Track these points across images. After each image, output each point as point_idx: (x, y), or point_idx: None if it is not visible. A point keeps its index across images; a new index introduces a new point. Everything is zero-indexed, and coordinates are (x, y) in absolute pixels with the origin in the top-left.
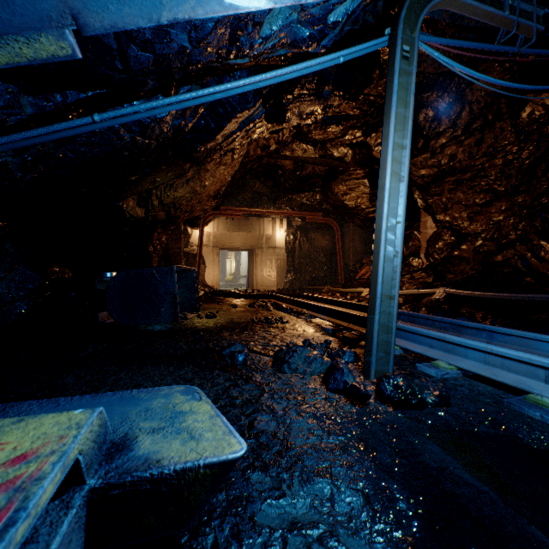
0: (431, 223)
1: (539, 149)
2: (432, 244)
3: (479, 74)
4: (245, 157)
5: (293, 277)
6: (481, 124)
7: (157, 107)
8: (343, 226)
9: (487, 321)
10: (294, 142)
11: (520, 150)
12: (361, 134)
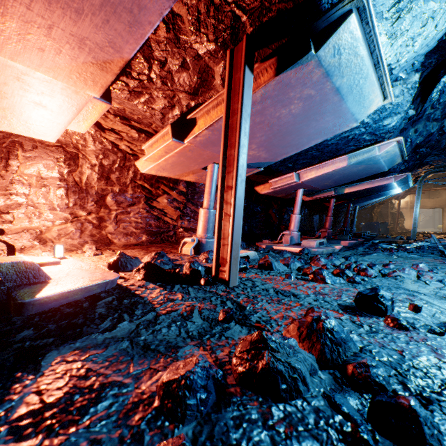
0: None
1: None
2: None
3: None
4: None
5: None
6: None
7: None
8: None
9: None
10: None
11: None
12: None
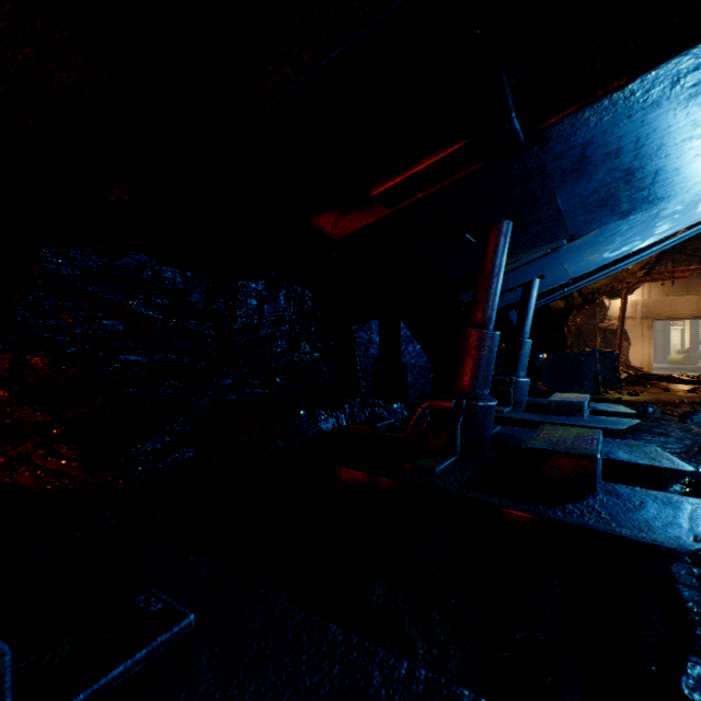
0: None
1: None
2: None
3: None
4: None
5: None
6: None
7: None
8: None
9: None
10: None
11: None
12: None
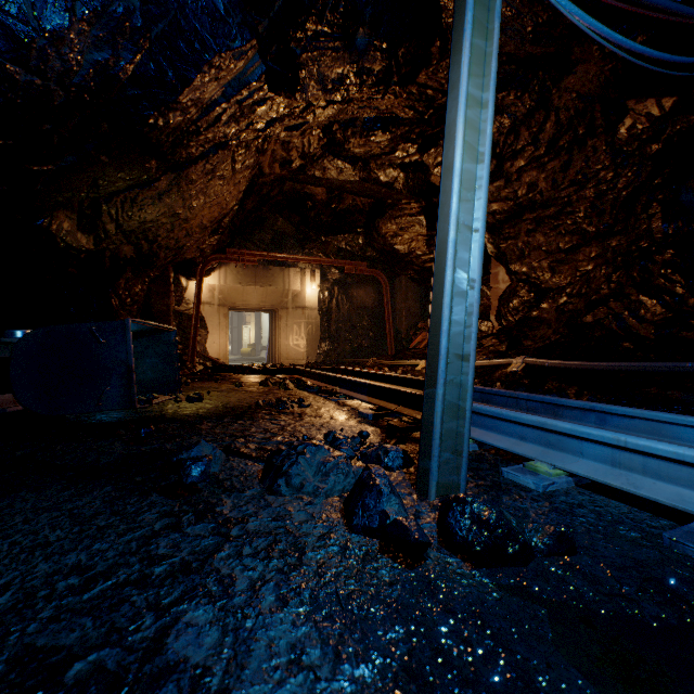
0: (503, 275)
1: (640, 176)
2: (505, 303)
3: (591, 18)
4: (258, 176)
5: (329, 347)
6: (569, 141)
7: (42, 5)
8: (394, 281)
9: (584, 399)
10: (326, 157)
11: (616, 177)
12: (416, 150)
